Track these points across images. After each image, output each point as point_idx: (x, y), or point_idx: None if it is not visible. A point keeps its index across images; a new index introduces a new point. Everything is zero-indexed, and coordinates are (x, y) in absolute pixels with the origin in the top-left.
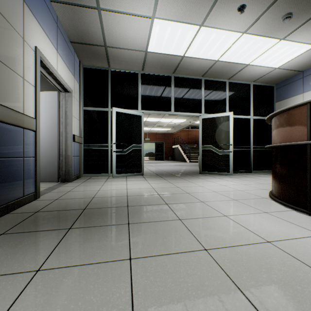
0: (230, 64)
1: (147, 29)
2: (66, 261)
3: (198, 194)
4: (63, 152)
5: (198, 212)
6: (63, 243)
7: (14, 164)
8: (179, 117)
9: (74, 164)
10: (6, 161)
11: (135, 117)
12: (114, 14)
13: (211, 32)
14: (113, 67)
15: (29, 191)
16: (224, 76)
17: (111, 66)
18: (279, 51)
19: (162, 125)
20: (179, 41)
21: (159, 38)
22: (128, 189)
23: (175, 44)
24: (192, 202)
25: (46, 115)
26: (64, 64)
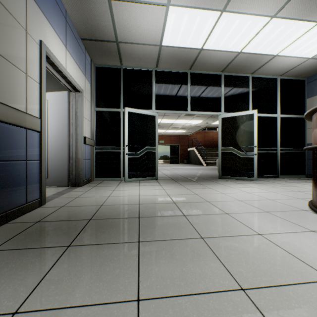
0: (254, 56)
1: (161, 20)
2: (54, 299)
3: (221, 203)
4: (74, 155)
5: (223, 228)
6: (56, 267)
7: (15, 168)
8: (195, 118)
9: (84, 167)
10: (5, 164)
11: (149, 118)
12: (125, 4)
13: (234, 18)
14: (126, 65)
15: (34, 197)
16: (247, 70)
17: (123, 64)
18: (314, 37)
19: (177, 127)
20: (197, 31)
21: (174, 29)
22: (140, 195)
23: (192, 36)
24: (214, 214)
25: (57, 117)
26: (74, 62)
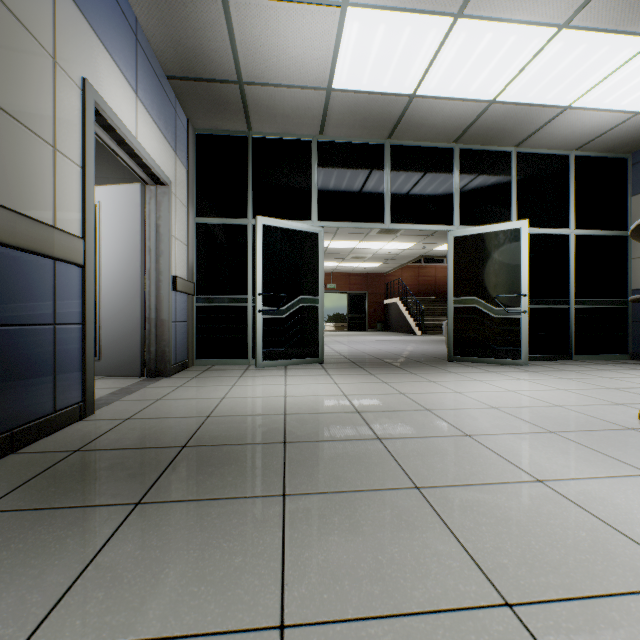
0: (522, 109)
1: (331, 35)
2: (101, 622)
3: (454, 414)
4: (153, 314)
5: (461, 467)
6: (110, 551)
7: (30, 341)
8: (399, 238)
9: (175, 338)
10: (9, 332)
11: (306, 237)
12: (257, 4)
13: (482, 31)
14: (259, 131)
15: (69, 400)
16: (507, 139)
17: (253, 129)
18: None
19: (363, 256)
20: (404, 59)
21: (357, 55)
22: (287, 396)
23: (395, 68)
24: (442, 437)
25: (118, 236)
26: (153, 125)
